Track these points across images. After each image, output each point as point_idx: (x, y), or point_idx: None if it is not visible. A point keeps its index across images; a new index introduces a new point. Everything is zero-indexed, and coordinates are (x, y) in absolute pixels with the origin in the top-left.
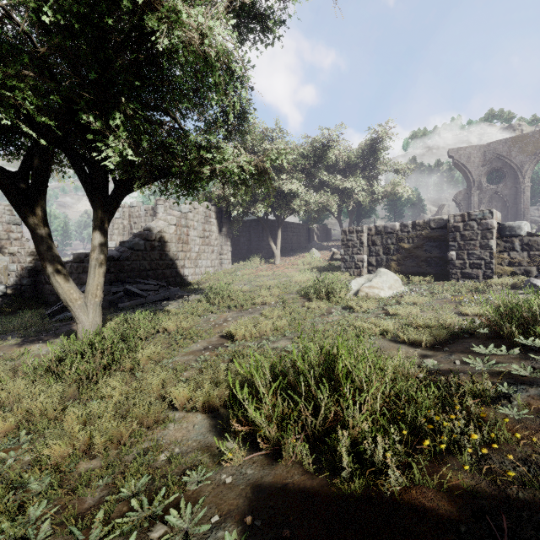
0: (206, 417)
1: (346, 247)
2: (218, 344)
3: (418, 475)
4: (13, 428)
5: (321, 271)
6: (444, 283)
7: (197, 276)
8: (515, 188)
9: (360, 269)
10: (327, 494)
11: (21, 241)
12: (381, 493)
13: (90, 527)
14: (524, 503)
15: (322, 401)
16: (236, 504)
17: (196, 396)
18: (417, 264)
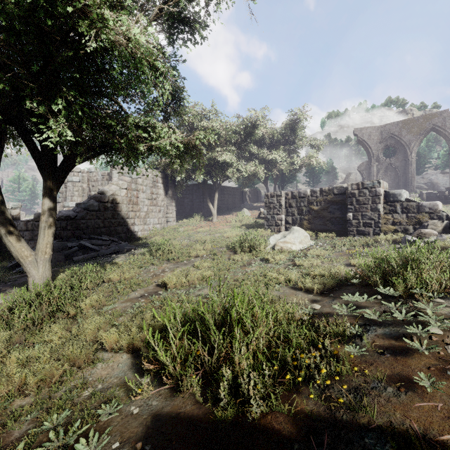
0: (130, 356)
1: (268, 208)
2: (153, 292)
3: (275, 403)
4: None
5: (248, 228)
6: (343, 239)
7: (145, 232)
8: (405, 161)
9: (279, 226)
10: (207, 421)
11: None
12: (246, 418)
13: None
14: (344, 423)
15: (215, 343)
16: (136, 431)
17: (122, 340)
18: (323, 223)
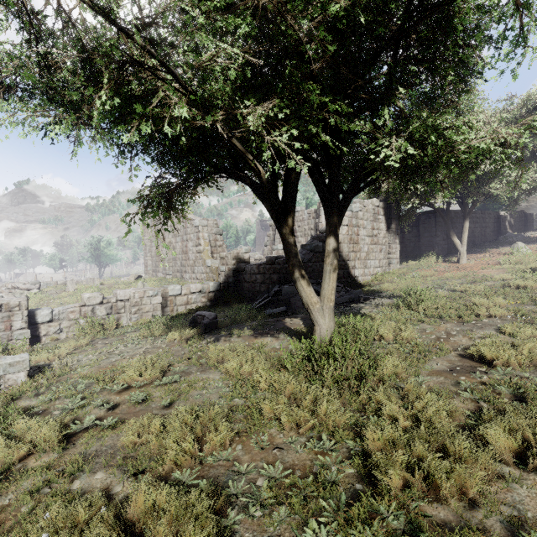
0: None
1: None
2: (466, 367)
3: None
4: (309, 427)
5: None
6: None
7: (365, 277)
8: None
9: None
10: None
11: (222, 248)
12: None
13: None
14: None
15: None
16: None
17: None
18: None
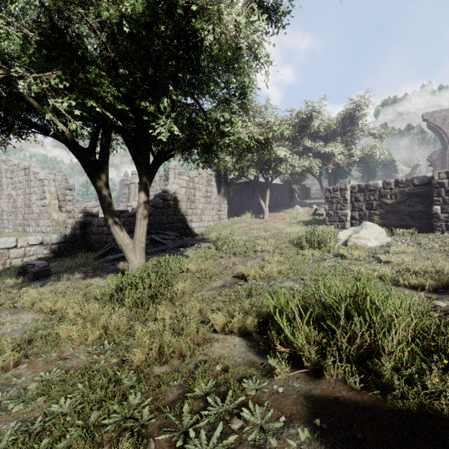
0: (242, 339)
1: (330, 203)
2: (233, 283)
3: None
4: (97, 338)
5: (306, 224)
6: (428, 235)
7: (201, 228)
8: None
9: (344, 222)
10: (382, 408)
11: (73, 202)
12: (438, 411)
13: (179, 415)
14: None
15: (358, 330)
16: (296, 409)
17: (233, 322)
18: (400, 218)
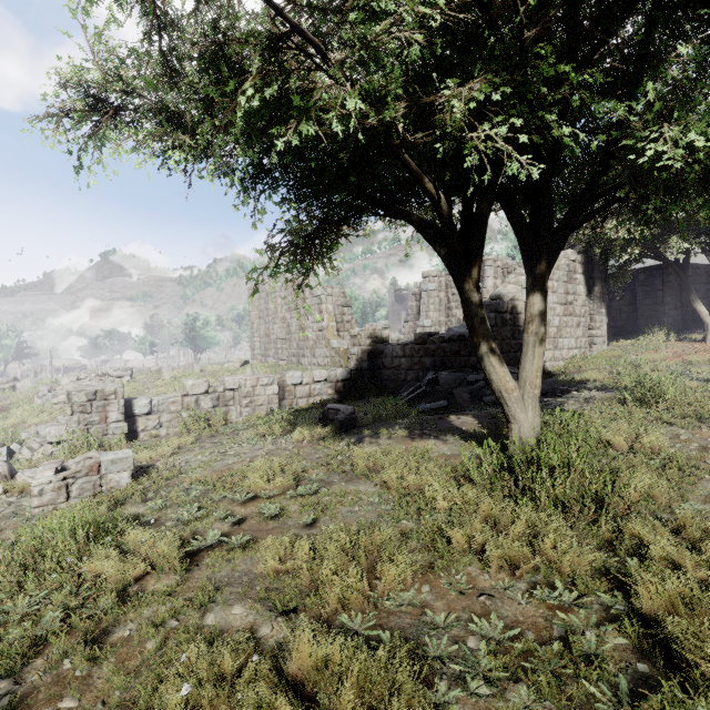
0: None
1: None
2: None
3: None
4: (529, 567)
5: None
6: None
7: (555, 362)
8: None
9: None
10: None
11: (351, 324)
12: None
13: None
14: None
15: None
16: None
17: None
18: None
